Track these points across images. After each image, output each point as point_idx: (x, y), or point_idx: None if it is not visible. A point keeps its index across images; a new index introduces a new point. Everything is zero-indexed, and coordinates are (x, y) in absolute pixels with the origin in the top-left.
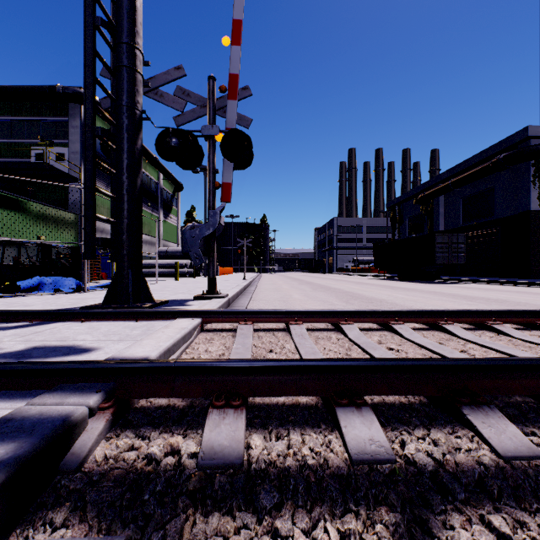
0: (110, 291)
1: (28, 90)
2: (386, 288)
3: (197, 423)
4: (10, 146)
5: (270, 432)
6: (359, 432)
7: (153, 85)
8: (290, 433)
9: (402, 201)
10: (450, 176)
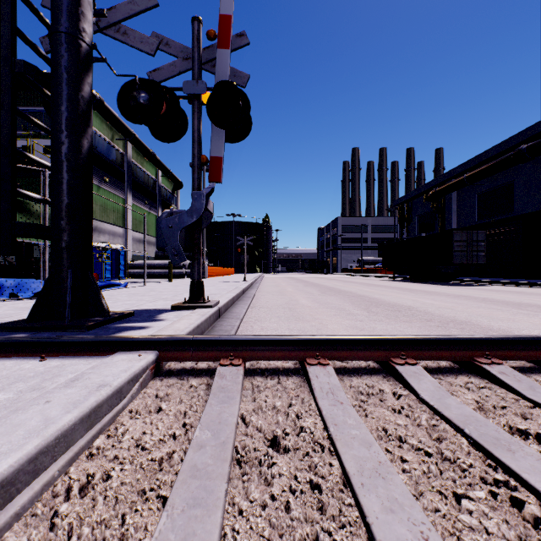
0: (38, 301)
1: None
2: (403, 290)
3: None
4: None
5: None
6: None
7: (113, 18)
8: None
9: (411, 198)
10: (465, 171)
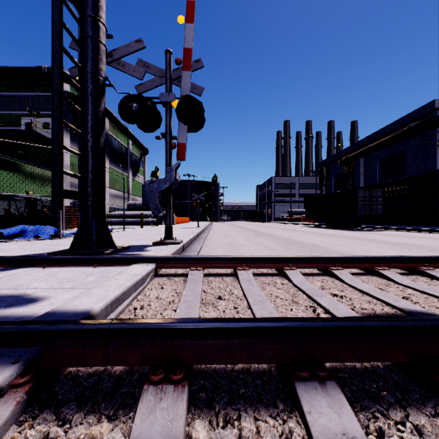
0: (75, 238)
1: (19, 70)
2: (317, 234)
3: (130, 399)
4: (4, 117)
5: (217, 416)
6: (328, 421)
7: (116, 56)
8: (241, 418)
9: (329, 162)
10: (369, 142)
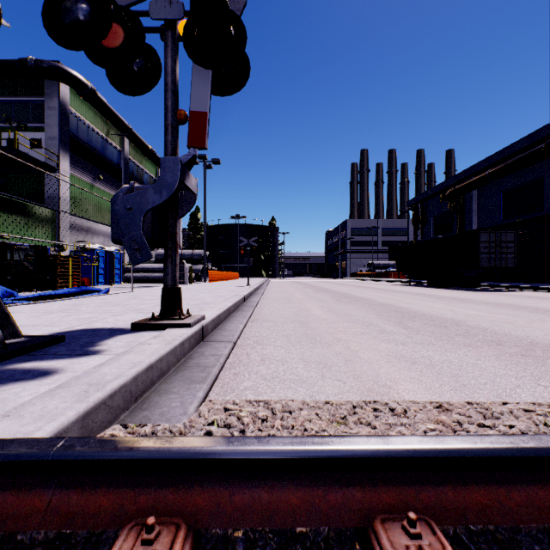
0: None
1: None
2: (428, 297)
3: None
4: None
5: None
6: None
7: None
8: None
9: (427, 198)
10: (487, 167)
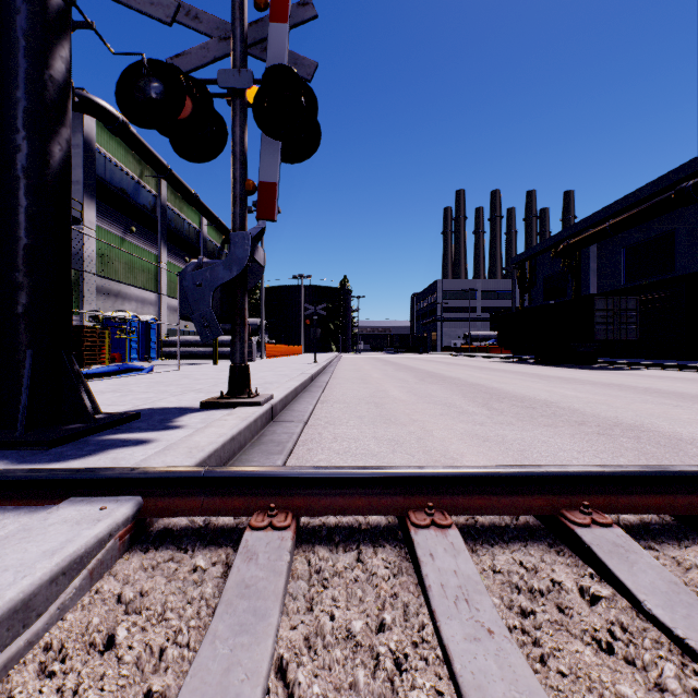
0: None
1: None
2: (529, 377)
3: None
4: None
5: None
6: None
7: None
8: None
9: (535, 254)
10: (608, 217)
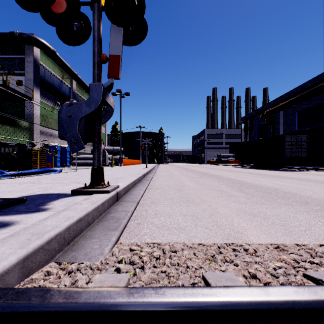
0: None
1: None
2: (255, 174)
3: None
4: None
5: None
6: None
7: None
8: None
9: (252, 116)
10: (289, 97)
